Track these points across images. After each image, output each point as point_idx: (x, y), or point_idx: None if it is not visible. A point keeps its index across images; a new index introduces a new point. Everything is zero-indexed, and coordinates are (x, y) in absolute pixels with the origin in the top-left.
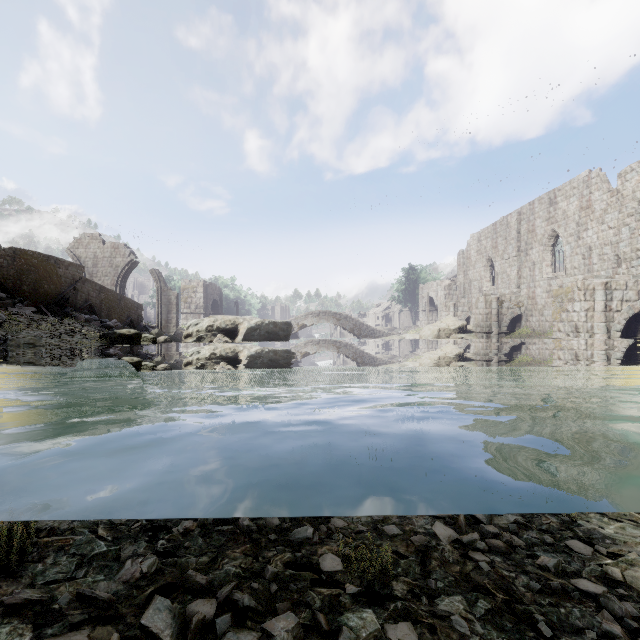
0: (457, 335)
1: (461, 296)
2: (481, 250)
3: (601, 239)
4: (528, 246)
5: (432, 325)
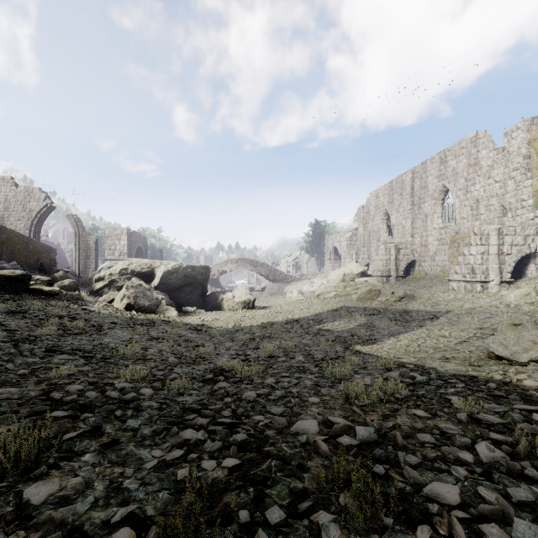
0: (360, 279)
1: (361, 245)
2: (379, 205)
3: (488, 192)
4: (421, 200)
5: (338, 270)
